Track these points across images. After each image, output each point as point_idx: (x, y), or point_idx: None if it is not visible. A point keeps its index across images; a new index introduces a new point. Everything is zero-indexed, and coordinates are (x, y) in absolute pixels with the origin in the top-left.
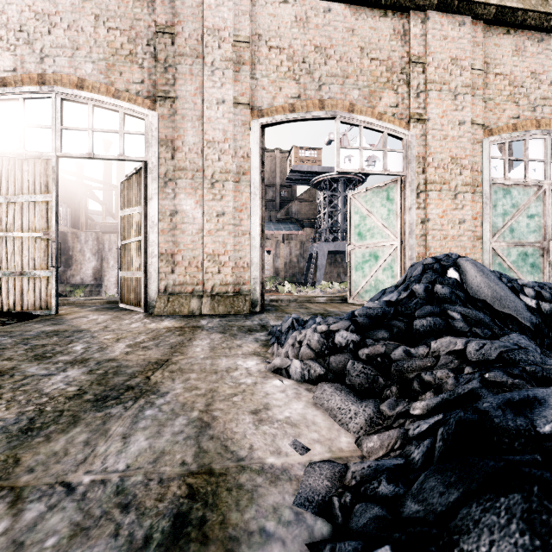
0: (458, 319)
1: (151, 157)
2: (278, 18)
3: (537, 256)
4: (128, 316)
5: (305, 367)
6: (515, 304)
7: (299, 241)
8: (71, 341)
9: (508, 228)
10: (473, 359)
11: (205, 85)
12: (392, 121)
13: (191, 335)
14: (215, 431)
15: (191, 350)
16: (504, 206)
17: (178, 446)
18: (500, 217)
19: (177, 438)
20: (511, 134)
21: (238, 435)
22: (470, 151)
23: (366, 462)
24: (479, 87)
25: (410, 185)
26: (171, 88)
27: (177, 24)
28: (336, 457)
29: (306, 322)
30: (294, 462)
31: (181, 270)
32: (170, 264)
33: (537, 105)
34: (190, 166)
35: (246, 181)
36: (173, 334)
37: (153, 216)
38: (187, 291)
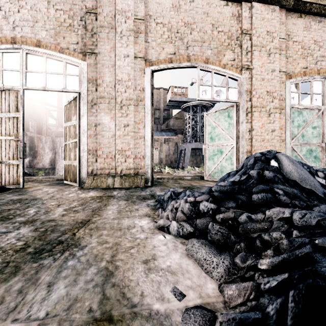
0: (281, 194)
1: (83, 90)
2: (161, 5)
3: (318, 151)
4: (68, 189)
5: (180, 227)
6: (314, 182)
7: (174, 142)
8: (28, 206)
9: (301, 134)
10: (299, 224)
11: (117, 46)
12: (231, 69)
13: (106, 202)
14: (116, 279)
15: (105, 213)
16: (298, 121)
17: (88, 293)
18: (296, 128)
19: (88, 286)
20: (302, 77)
21: (133, 283)
22: (278, 88)
23: (230, 314)
24: (284, 49)
25: (242, 108)
26: (95, 47)
27: (99, 7)
28: (205, 303)
29: (180, 193)
30: (174, 308)
31: (101, 160)
32: (95, 156)
33: (318, 60)
34: (107, 96)
35: (142, 105)
36: (95, 201)
37: (84, 127)
38: (105, 173)
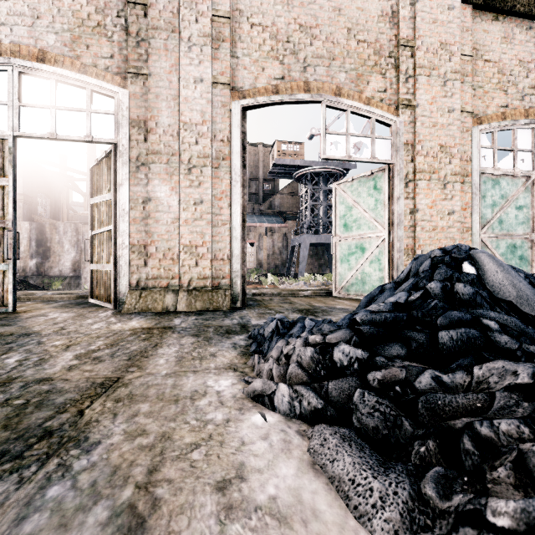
0: (495, 330)
1: (121, 139)
2: None
3: (526, 248)
4: (93, 314)
5: (296, 396)
6: None
7: (282, 233)
8: (8, 349)
9: (497, 219)
10: None
11: (181, 62)
12: (380, 106)
13: (157, 340)
14: None
15: (153, 362)
16: (493, 197)
17: None
18: (489, 208)
19: None
20: (500, 122)
21: None
22: (459, 139)
23: None
24: (469, 74)
25: (399, 173)
26: (143, 64)
27: None
28: None
29: (293, 323)
30: None
31: (155, 262)
32: (142, 256)
33: (526, 94)
34: (164, 150)
35: (226, 167)
36: (138, 338)
37: (124, 204)
38: (161, 285)
